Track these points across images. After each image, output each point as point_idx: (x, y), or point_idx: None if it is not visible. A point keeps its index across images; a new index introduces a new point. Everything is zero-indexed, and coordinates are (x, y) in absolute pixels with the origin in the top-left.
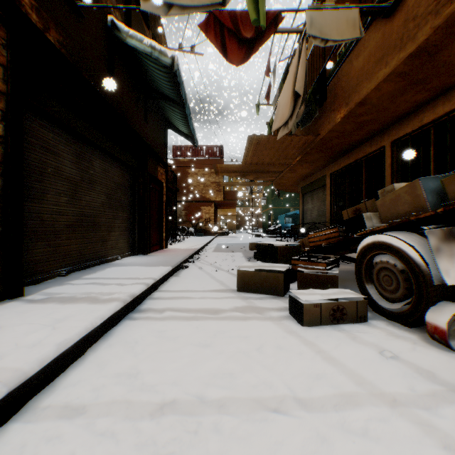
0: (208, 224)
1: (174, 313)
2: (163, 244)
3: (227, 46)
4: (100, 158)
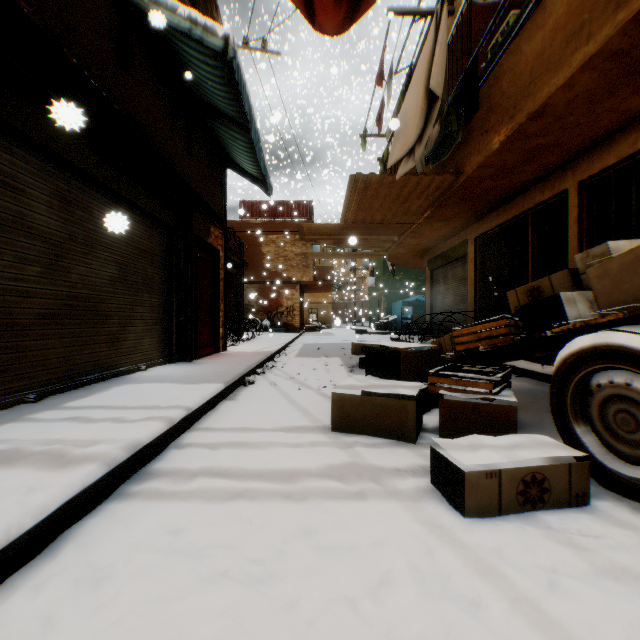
0: (291, 315)
1: (211, 483)
2: (220, 344)
3: (315, 2)
4: (108, 206)
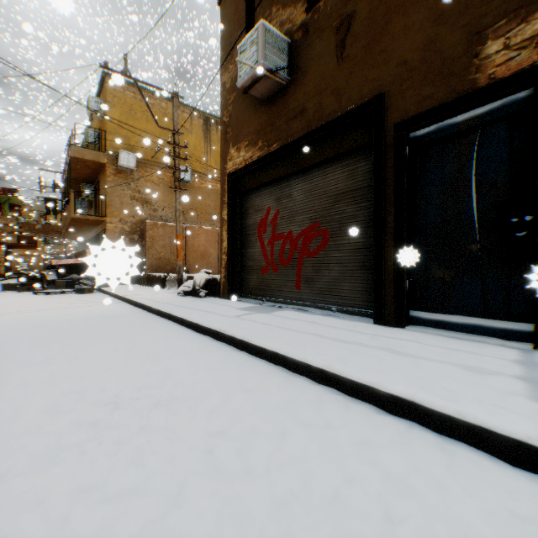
0: None
1: None
2: None
3: None
4: None
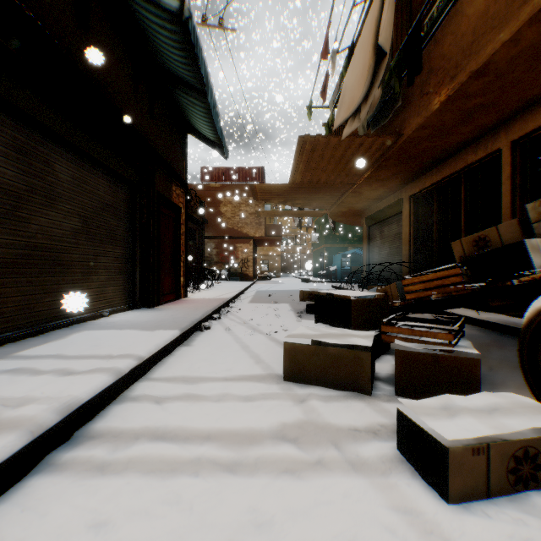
0: (246, 266)
1: (152, 449)
2: (181, 292)
3: None
4: (70, 161)
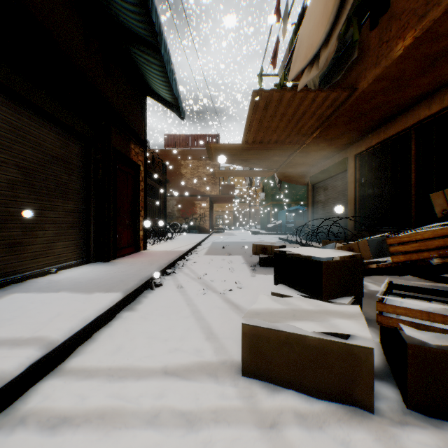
0: (203, 220)
1: None
2: (141, 245)
3: None
4: (5, 106)
